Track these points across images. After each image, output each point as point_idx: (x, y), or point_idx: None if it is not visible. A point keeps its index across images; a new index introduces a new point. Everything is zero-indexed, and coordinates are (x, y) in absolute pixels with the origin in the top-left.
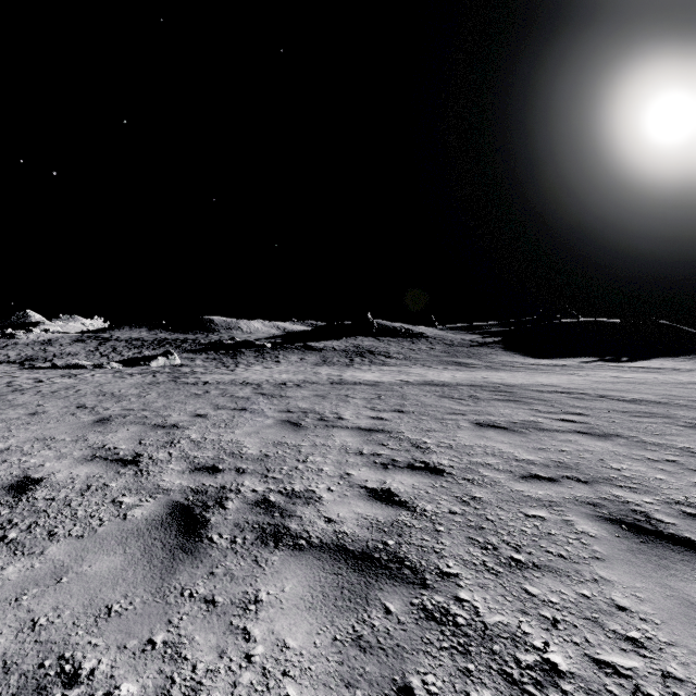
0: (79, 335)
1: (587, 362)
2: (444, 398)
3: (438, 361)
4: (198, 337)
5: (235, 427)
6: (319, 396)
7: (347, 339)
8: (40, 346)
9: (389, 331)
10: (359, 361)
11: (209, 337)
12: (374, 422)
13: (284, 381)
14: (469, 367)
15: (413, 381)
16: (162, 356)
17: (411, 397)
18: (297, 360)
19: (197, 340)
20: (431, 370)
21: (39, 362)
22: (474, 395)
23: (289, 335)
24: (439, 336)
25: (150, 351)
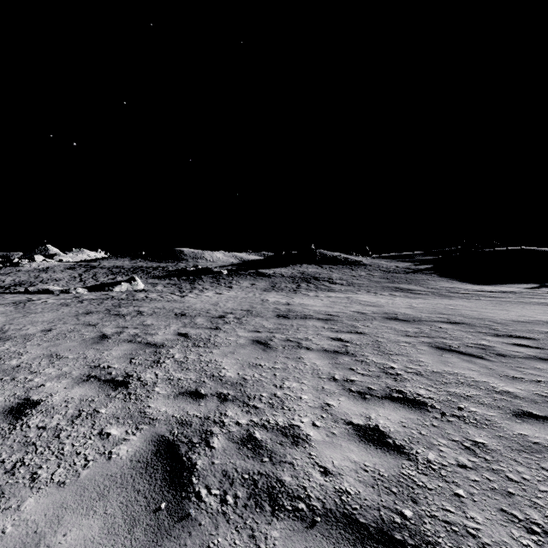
0: (73, 264)
1: (533, 289)
2: (446, 353)
3: (381, 287)
4: (168, 265)
5: (9, 494)
6: (258, 343)
7: (293, 267)
8: (37, 272)
9: (330, 259)
10: (305, 287)
11: (177, 265)
12: (375, 465)
13: (225, 311)
14: (415, 293)
15: (372, 313)
16: (126, 281)
17: (393, 349)
18: (248, 285)
19: (166, 268)
20: (380, 297)
21: (23, 287)
22: (483, 344)
23: (244, 263)
24: (375, 264)
25: (123, 277)
